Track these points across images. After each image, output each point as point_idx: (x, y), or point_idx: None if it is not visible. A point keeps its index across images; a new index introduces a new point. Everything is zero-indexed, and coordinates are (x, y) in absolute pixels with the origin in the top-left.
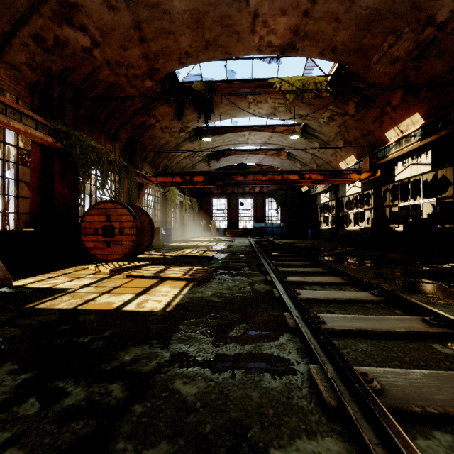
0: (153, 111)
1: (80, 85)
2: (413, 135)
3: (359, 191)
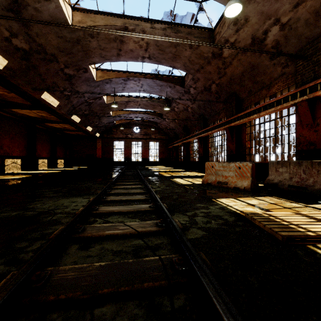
0: None
1: None
2: None
3: None
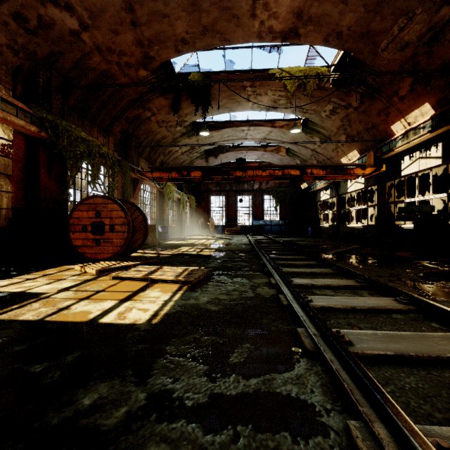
0: (148, 103)
1: (69, 72)
2: (422, 127)
3: (362, 187)
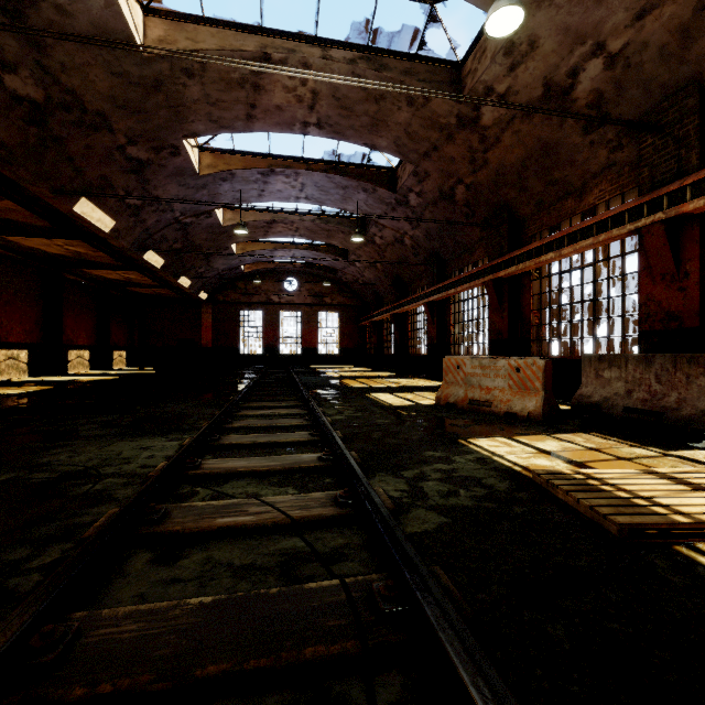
0: None
1: None
2: None
3: None
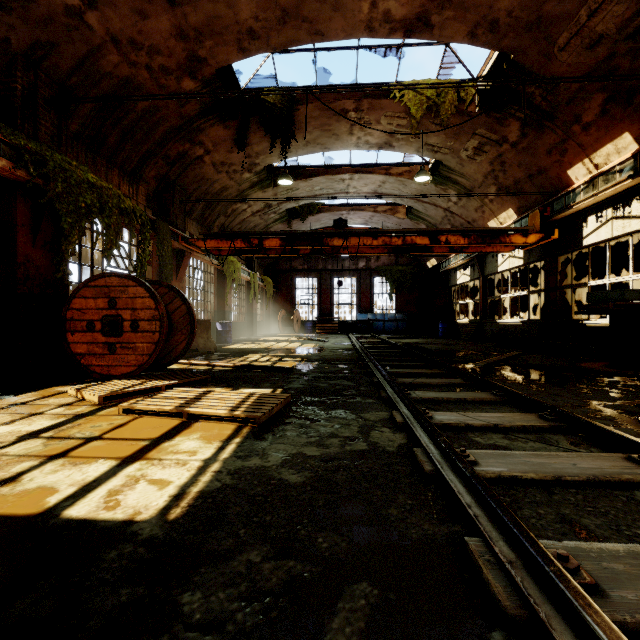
0: (199, 135)
1: (67, 78)
2: (618, 170)
3: (520, 264)
